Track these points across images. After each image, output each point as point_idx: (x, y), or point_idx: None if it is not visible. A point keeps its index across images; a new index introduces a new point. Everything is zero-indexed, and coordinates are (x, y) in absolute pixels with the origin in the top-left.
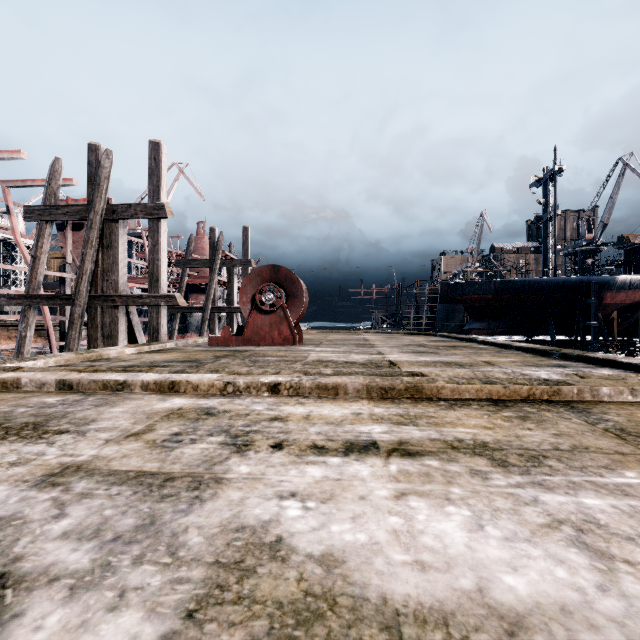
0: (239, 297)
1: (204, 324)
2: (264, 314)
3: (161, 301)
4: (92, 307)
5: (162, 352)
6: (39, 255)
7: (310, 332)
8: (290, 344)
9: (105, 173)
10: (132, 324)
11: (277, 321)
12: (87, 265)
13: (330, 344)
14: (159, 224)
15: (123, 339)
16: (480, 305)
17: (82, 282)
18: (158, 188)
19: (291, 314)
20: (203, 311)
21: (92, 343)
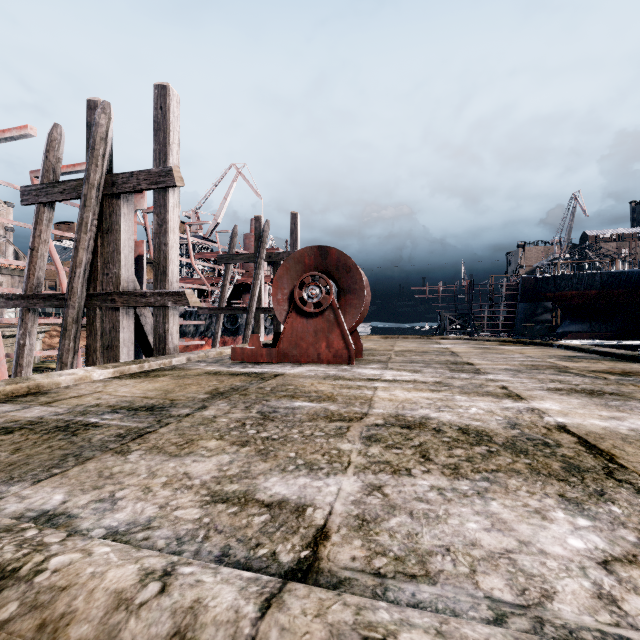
0: (272, 293)
1: (248, 327)
2: (306, 317)
3: (168, 300)
4: (91, 309)
5: (149, 376)
6: (37, 246)
7: (371, 337)
8: (343, 362)
9: (101, 133)
10: (144, 330)
11: (325, 328)
12: (81, 255)
13: (403, 362)
14: (166, 196)
15: (128, 350)
16: (579, 303)
17: (75, 277)
18: (165, 147)
19: (345, 317)
20: (247, 312)
21: (90, 355)
